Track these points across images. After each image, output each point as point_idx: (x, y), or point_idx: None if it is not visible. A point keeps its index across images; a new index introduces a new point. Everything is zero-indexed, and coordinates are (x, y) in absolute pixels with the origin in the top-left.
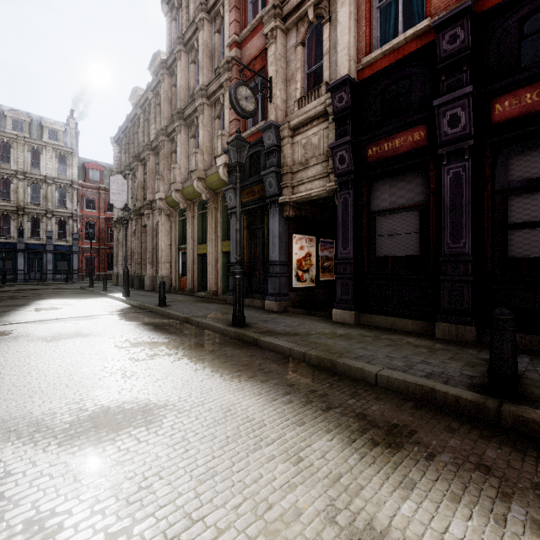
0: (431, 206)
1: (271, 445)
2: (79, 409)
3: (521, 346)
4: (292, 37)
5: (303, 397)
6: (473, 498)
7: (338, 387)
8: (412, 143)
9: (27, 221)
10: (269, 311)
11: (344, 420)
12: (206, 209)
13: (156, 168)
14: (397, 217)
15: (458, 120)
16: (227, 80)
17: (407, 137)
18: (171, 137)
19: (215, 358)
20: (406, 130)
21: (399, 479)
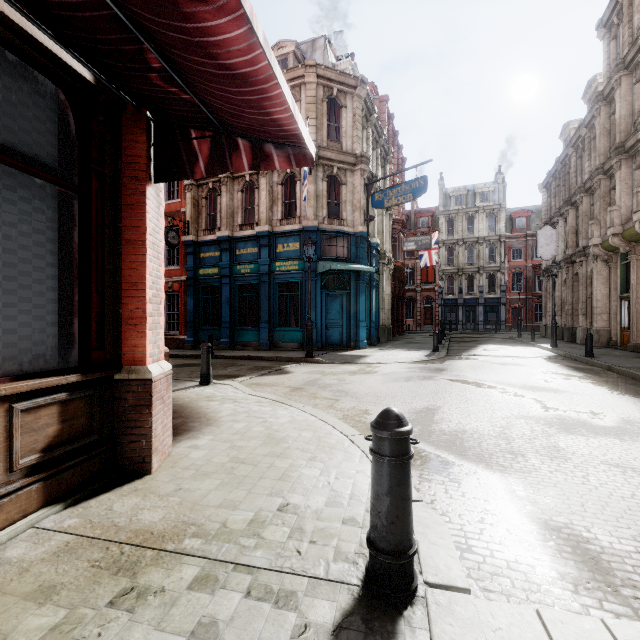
0: None
1: (615, 407)
2: (524, 384)
3: None
4: None
5: None
6: None
7: None
8: None
9: (464, 279)
10: None
11: None
12: None
13: (590, 209)
14: None
15: None
16: None
17: None
18: (609, 174)
19: (615, 387)
20: None
21: None
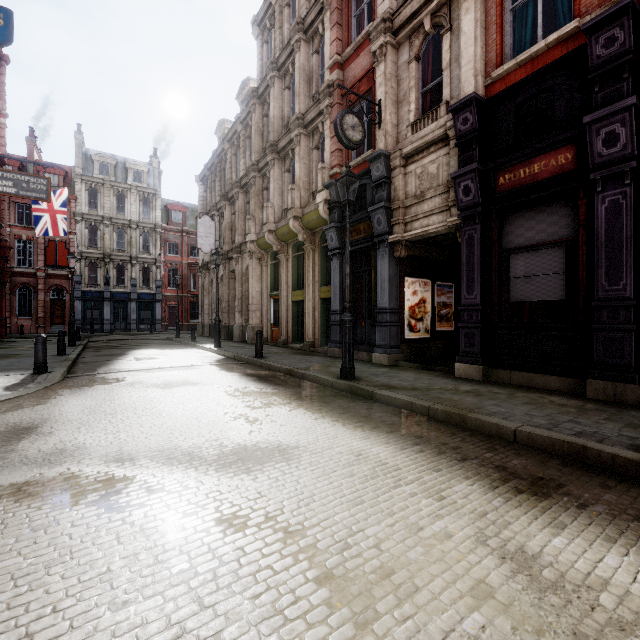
0: (580, 241)
1: (411, 485)
2: (220, 445)
3: None
4: (404, 52)
5: (434, 448)
6: (630, 541)
7: (472, 442)
8: (555, 167)
9: (113, 268)
10: (378, 365)
11: (483, 470)
12: (302, 251)
13: (245, 207)
14: (536, 255)
15: (616, 138)
16: (327, 106)
17: (549, 160)
18: (263, 173)
19: (331, 409)
20: (547, 152)
21: (548, 520)
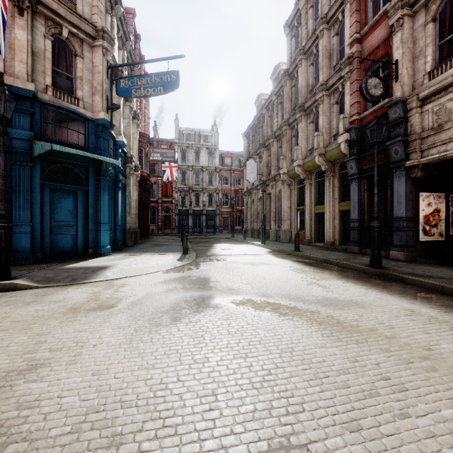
0: None
1: None
2: (313, 296)
3: None
4: (420, 17)
5: None
6: None
7: None
8: None
9: (193, 196)
10: (395, 260)
11: None
12: (323, 177)
13: (278, 150)
14: None
15: None
16: (347, 72)
17: None
18: (292, 126)
19: (373, 285)
20: None
21: None
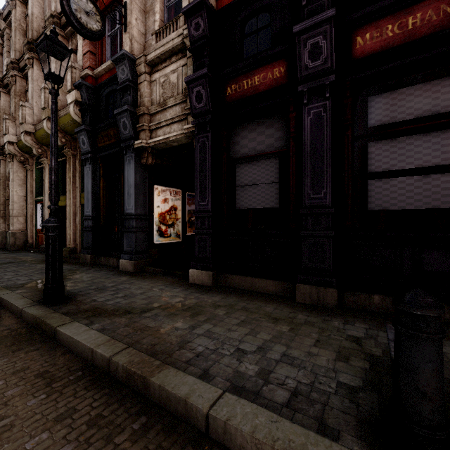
0: (291, 152)
1: None
2: None
3: (383, 309)
4: None
5: None
6: None
7: None
8: (272, 80)
9: None
10: (122, 272)
11: None
12: (64, 156)
13: (10, 109)
14: (257, 165)
15: (320, 51)
16: None
17: (266, 73)
18: (25, 74)
19: None
20: (265, 65)
21: None
